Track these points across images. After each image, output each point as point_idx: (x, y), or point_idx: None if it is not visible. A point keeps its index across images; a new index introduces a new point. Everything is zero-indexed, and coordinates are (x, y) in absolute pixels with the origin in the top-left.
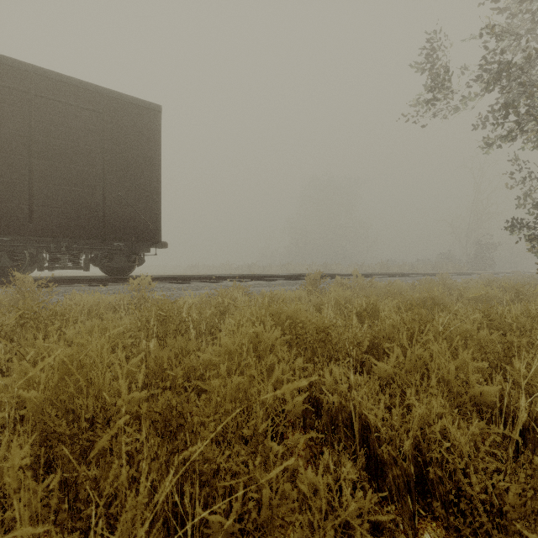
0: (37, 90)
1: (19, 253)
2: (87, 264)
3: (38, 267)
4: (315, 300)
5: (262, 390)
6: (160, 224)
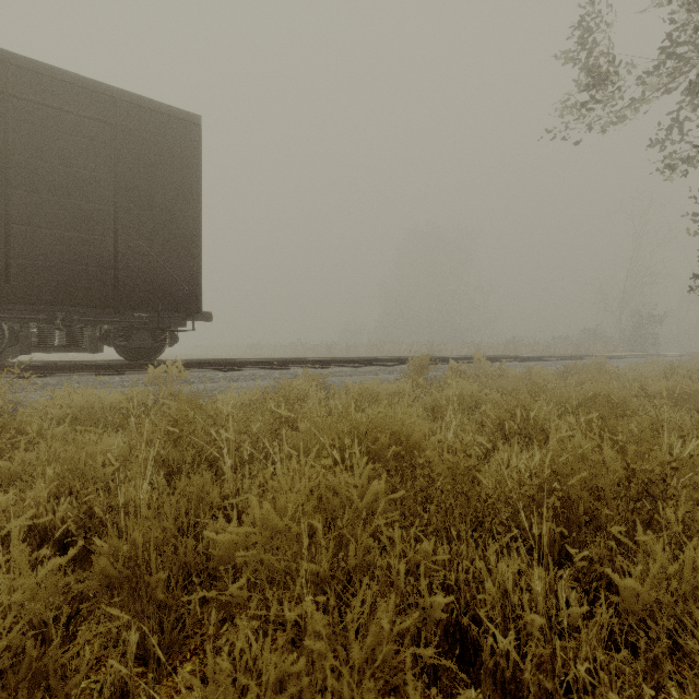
0: (16, 89)
1: None
2: (94, 343)
3: (21, 348)
4: (426, 398)
5: (347, 695)
6: (199, 285)
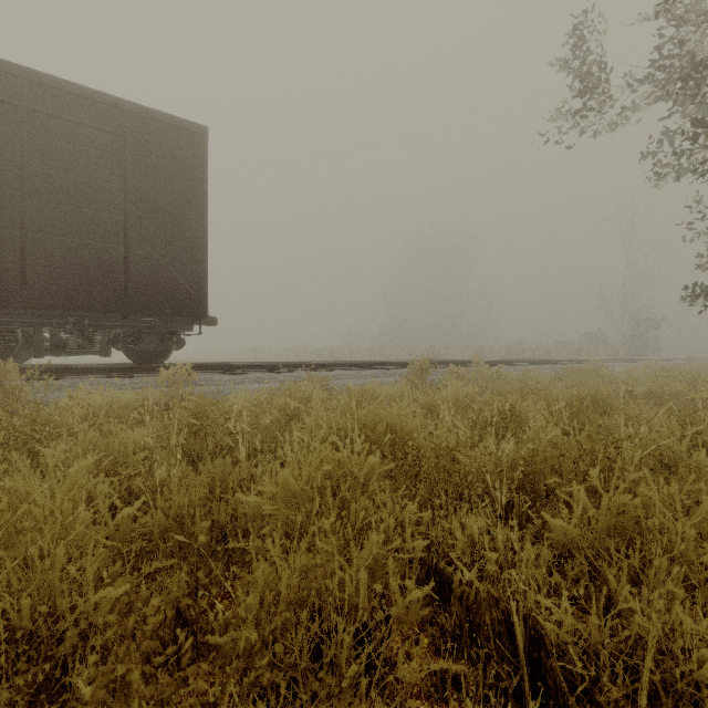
0: (32, 103)
1: (8, 332)
2: (105, 347)
3: (34, 352)
4: (424, 399)
5: (348, 581)
6: (205, 291)
